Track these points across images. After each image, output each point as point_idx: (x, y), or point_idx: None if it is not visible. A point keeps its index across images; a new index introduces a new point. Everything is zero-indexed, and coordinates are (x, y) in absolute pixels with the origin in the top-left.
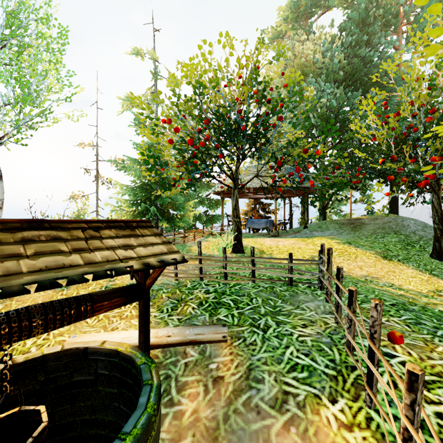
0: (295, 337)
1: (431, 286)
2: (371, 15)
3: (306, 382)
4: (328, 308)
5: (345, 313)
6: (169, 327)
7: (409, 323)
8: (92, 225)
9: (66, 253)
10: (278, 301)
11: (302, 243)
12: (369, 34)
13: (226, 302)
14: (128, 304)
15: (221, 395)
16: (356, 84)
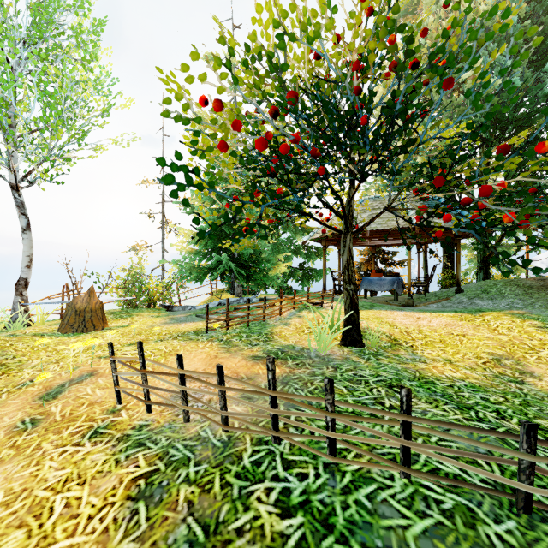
0: None
1: None
2: None
3: None
4: None
5: None
6: None
7: None
8: None
9: None
10: None
11: (465, 324)
12: None
13: None
14: None
15: None
16: (546, 57)
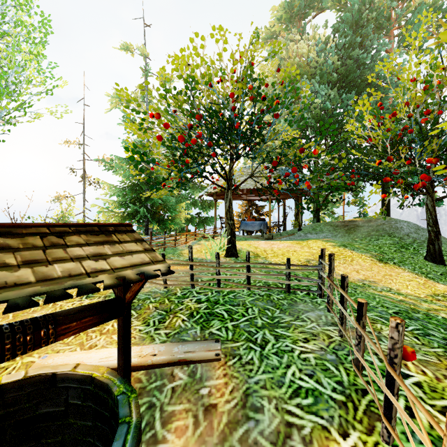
0: (296, 354)
1: (428, 290)
2: (364, 17)
3: (311, 410)
4: (330, 318)
5: (349, 324)
6: (155, 343)
7: (417, 335)
8: (56, 230)
9: (13, 267)
10: (276, 311)
11: (297, 246)
12: (362, 37)
13: (219, 312)
14: (103, 323)
15: (214, 429)
16: (349, 86)
